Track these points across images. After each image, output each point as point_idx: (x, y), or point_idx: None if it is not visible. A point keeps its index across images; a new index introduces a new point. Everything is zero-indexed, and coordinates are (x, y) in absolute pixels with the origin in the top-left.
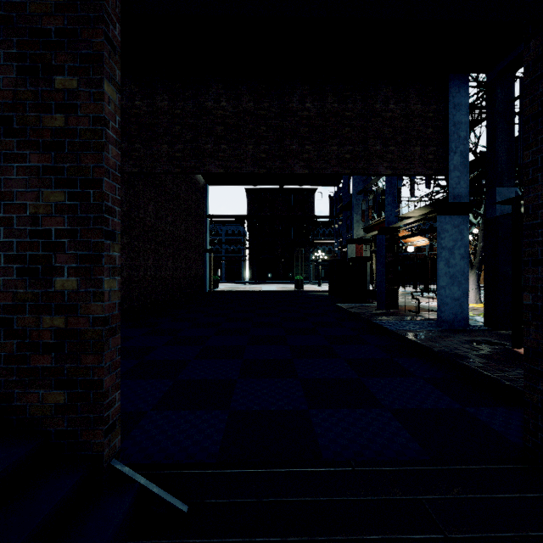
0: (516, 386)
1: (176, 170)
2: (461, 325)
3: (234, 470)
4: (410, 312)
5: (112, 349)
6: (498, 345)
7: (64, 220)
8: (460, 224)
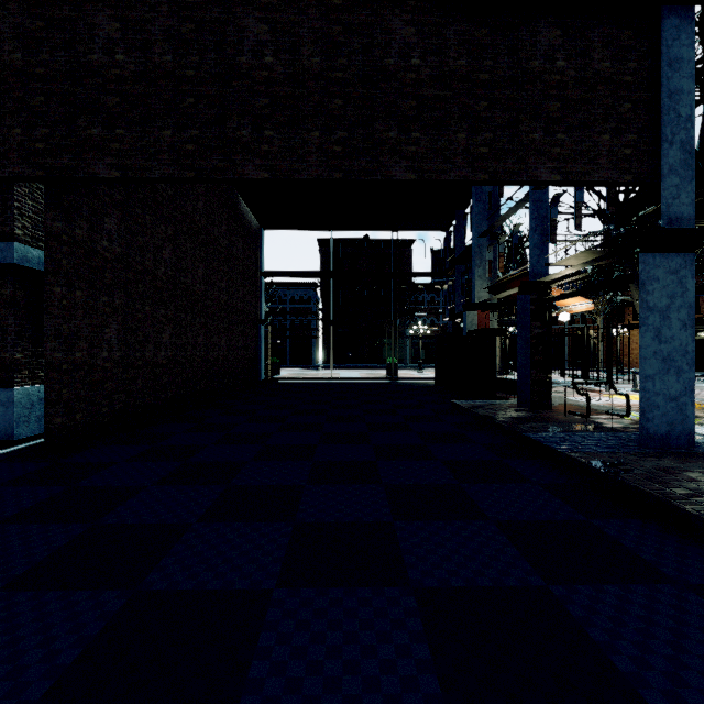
0: None
1: (187, 175)
2: (681, 443)
3: None
4: (572, 415)
5: None
6: None
7: None
8: (680, 267)
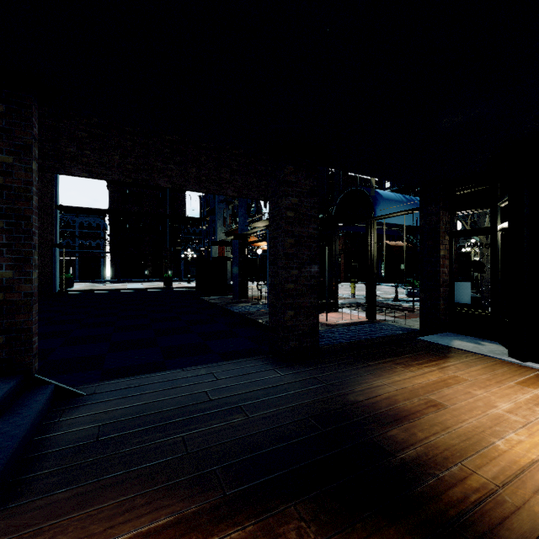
0: None
1: None
2: None
3: (112, 382)
4: (255, 300)
5: (35, 311)
6: None
7: (3, 237)
8: None
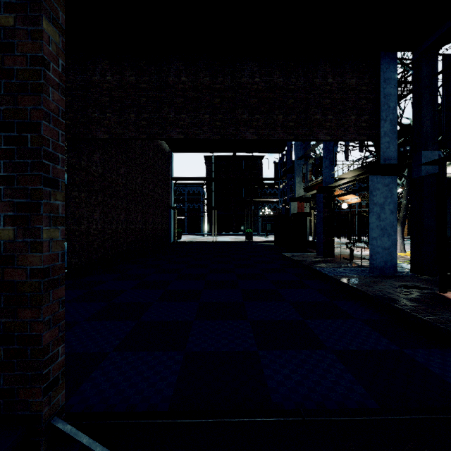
0: (448, 329)
1: (142, 137)
2: (390, 271)
3: (184, 420)
4: (344, 260)
5: (53, 301)
6: (425, 290)
7: (0, 165)
8: (389, 183)
